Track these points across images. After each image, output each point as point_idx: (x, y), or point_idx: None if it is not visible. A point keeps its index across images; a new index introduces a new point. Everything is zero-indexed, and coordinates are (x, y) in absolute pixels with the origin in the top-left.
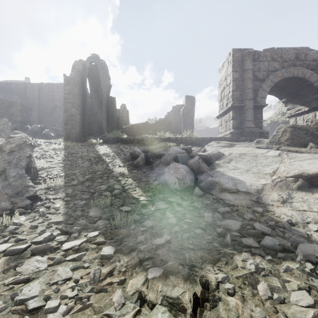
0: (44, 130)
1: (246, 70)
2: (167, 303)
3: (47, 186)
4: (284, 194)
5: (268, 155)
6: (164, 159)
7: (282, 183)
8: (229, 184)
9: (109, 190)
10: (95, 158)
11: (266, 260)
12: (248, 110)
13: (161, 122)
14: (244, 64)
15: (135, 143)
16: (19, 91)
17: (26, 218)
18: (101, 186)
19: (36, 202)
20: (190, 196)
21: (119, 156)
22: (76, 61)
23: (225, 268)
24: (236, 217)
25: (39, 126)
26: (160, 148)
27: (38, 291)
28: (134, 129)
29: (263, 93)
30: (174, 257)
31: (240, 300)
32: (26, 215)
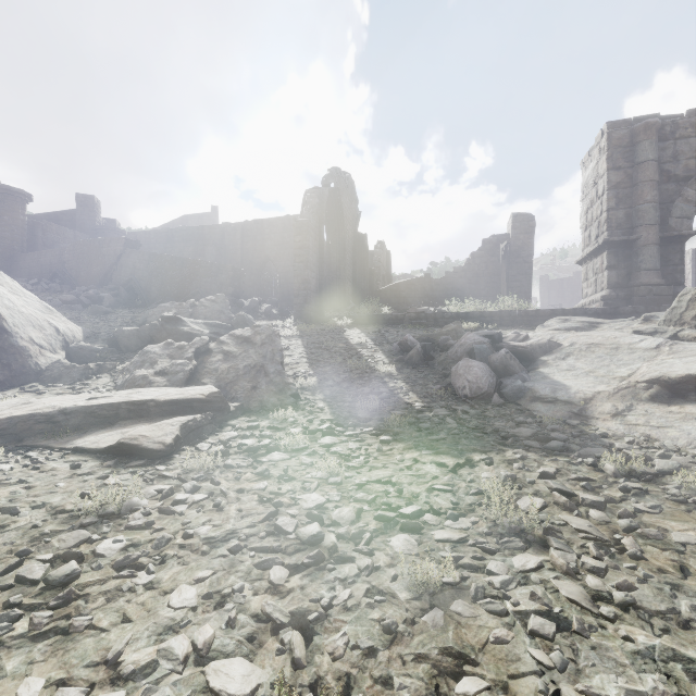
0: (265, 307)
1: (641, 162)
2: (435, 464)
3: (301, 385)
4: (622, 405)
5: (637, 348)
6: (453, 352)
7: (627, 391)
8: (546, 390)
9: (374, 393)
10: (347, 351)
11: (539, 455)
12: (644, 248)
13: (457, 275)
14: (636, 152)
15: (405, 323)
16: (214, 238)
17: (297, 415)
18: (363, 388)
19: (298, 402)
20: (484, 405)
21: (381, 347)
22: (308, 192)
23: (493, 456)
24: (534, 427)
25: (258, 300)
26: (449, 333)
27: (342, 449)
28: (403, 292)
29: (685, 207)
30: (447, 447)
31: (494, 468)
32: (295, 412)
